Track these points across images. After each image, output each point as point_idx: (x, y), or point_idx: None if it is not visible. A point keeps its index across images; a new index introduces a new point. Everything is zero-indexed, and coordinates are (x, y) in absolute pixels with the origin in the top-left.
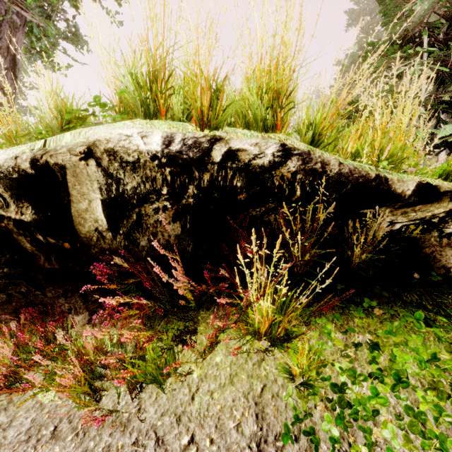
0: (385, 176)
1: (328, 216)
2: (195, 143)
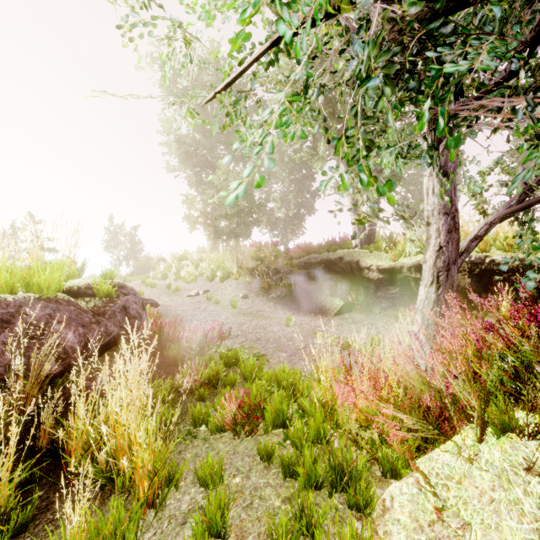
0: None
1: None
2: (479, 258)
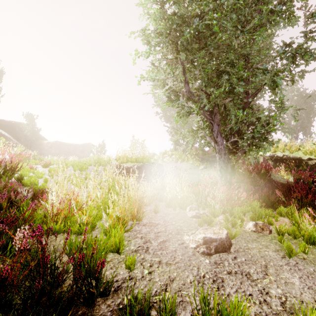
0: (301, 157)
1: (297, 161)
2: (273, 154)
